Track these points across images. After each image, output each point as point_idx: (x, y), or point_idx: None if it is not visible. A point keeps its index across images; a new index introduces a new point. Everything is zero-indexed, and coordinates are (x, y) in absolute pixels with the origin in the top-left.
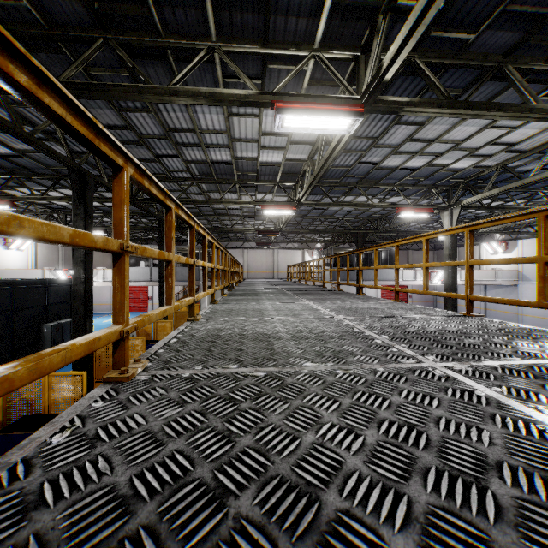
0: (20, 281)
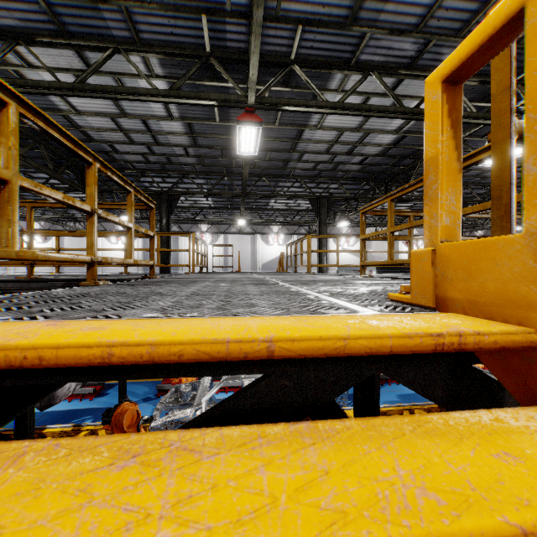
0: None
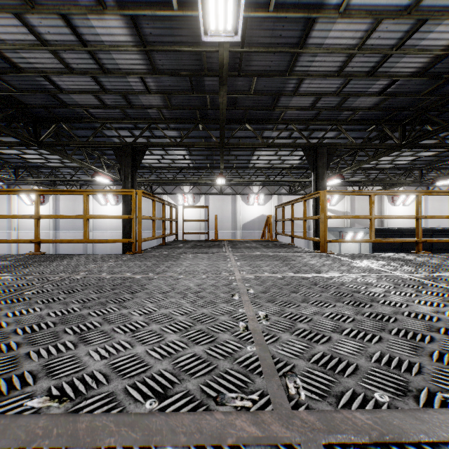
0: None
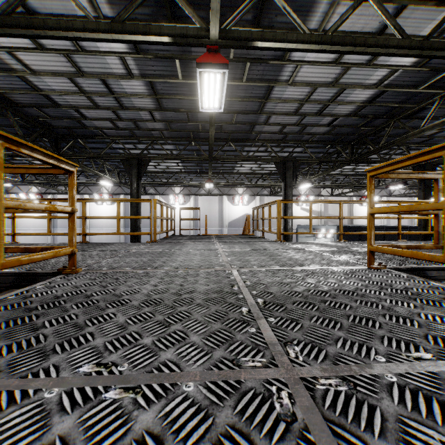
0: (410, 226)
